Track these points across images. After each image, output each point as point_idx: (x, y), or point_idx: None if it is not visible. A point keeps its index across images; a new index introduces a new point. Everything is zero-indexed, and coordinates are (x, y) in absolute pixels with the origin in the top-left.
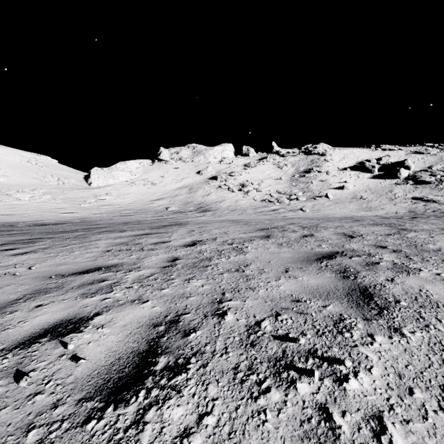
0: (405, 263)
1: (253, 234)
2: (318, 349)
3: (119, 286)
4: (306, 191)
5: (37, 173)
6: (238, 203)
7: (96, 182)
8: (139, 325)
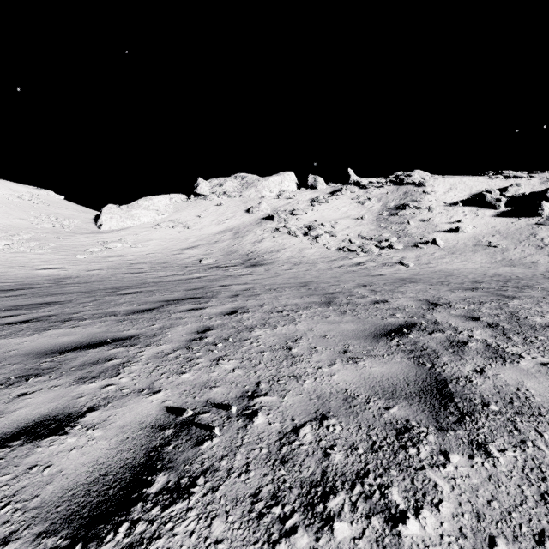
0: None
1: (378, 370)
2: None
3: None
4: (402, 235)
5: (27, 211)
6: (304, 253)
7: (108, 223)
8: None
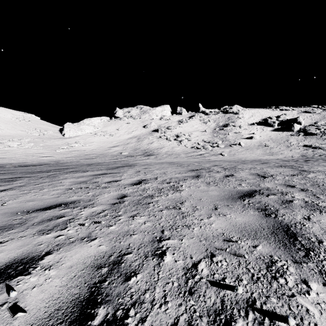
0: (315, 201)
1: (186, 174)
2: (256, 299)
3: (73, 223)
4: (224, 140)
5: (23, 126)
6: (174, 149)
7: (68, 133)
8: (84, 267)
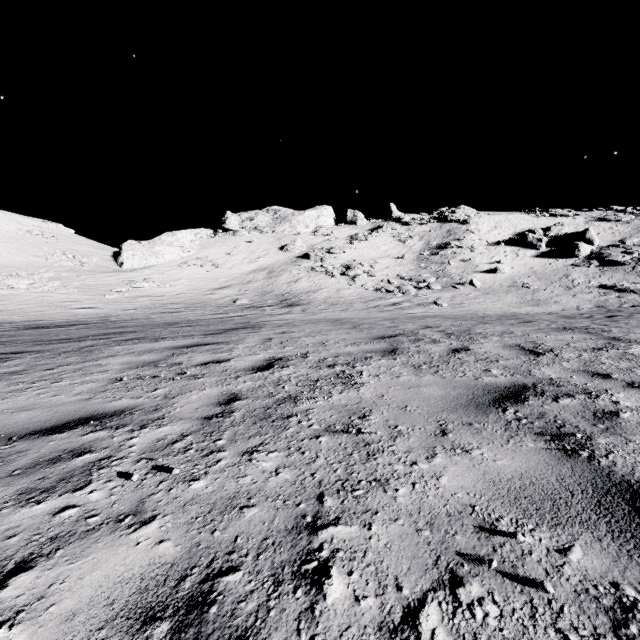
0: None
1: (368, 347)
2: None
3: (107, 470)
4: (441, 275)
5: (41, 248)
6: (341, 294)
7: (130, 261)
8: (108, 616)
